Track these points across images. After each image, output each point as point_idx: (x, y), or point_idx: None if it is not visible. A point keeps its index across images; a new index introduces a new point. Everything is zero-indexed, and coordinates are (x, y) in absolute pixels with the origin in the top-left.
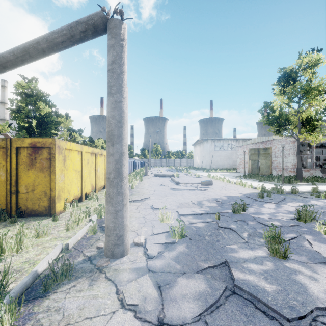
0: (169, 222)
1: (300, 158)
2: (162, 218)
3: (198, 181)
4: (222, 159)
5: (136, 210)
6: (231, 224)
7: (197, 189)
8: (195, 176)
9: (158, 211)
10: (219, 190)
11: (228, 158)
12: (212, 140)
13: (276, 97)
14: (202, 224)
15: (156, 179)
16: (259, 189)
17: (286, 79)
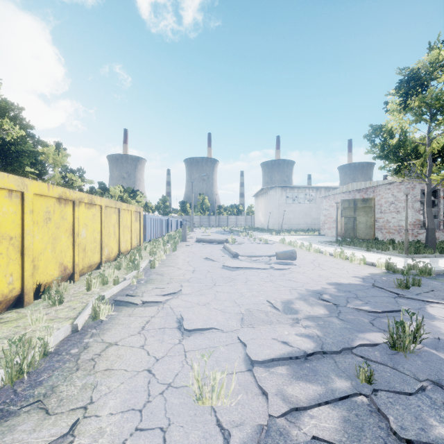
0: (223, 404)
1: (432, 212)
2: (200, 392)
3: (268, 250)
4: (296, 216)
5: (139, 335)
6: (427, 417)
7: (271, 267)
8: (261, 242)
9: (192, 340)
10: (310, 269)
11: (306, 214)
12: (283, 189)
13: (391, 115)
14: (334, 419)
15: (200, 246)
16: (381, 266)
17: (409, 85)
